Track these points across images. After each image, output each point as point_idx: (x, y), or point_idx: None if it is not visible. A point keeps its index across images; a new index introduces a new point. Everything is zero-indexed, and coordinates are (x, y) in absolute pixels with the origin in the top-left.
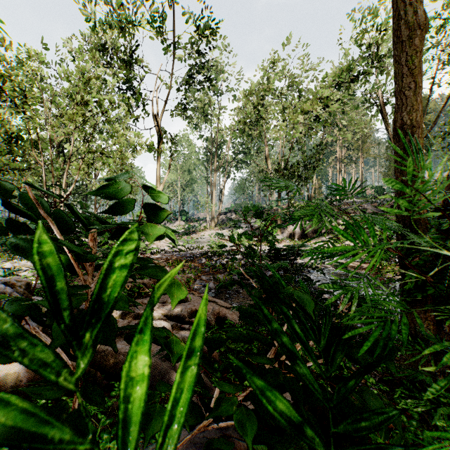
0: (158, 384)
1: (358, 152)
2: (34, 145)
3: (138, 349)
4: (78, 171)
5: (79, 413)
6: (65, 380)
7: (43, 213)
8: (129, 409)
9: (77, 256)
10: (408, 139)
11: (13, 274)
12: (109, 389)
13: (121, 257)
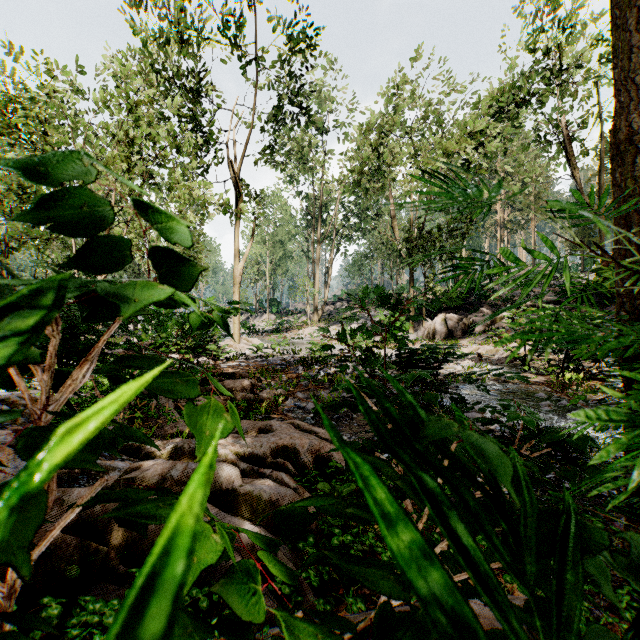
0: None
1: (529, 213)
2: None
3: None
4: None
5: None
6: None
7: None
8: None
9: None
10: None
11: (29, 387)
12: (129, 581)
13: None
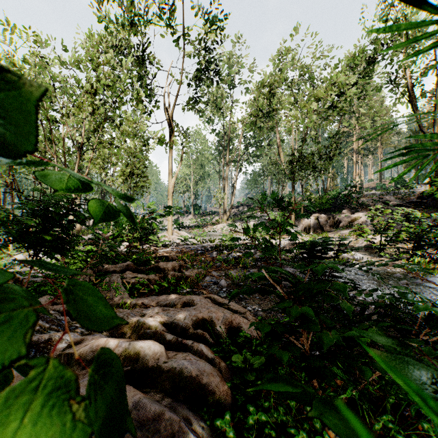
0: None
1: (377, 143)
2: (49, 139)
3: None
4: (89, 162)
5: None
6: None
7: None
8: None
9: None
10: None
11: (24, 266)
12: None
13: None
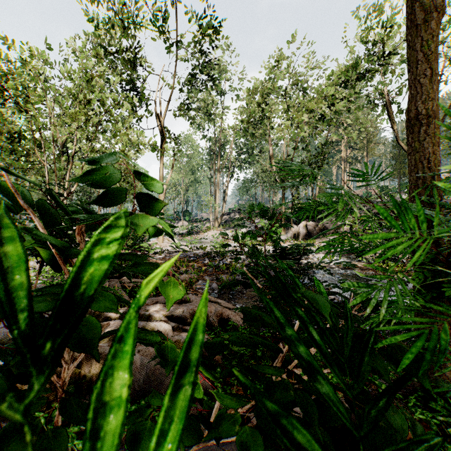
0: (151, 396)
1: (364, 152)
2: (37, 145)
3: (112, 364)
4: (81, 170)
5: (54, 433)
6: (8, 408)
7: (23, 203)
8: (95, 447)
9: (61, 251)
10: (424, 130)
11: None
12: None
13: (100, 249)
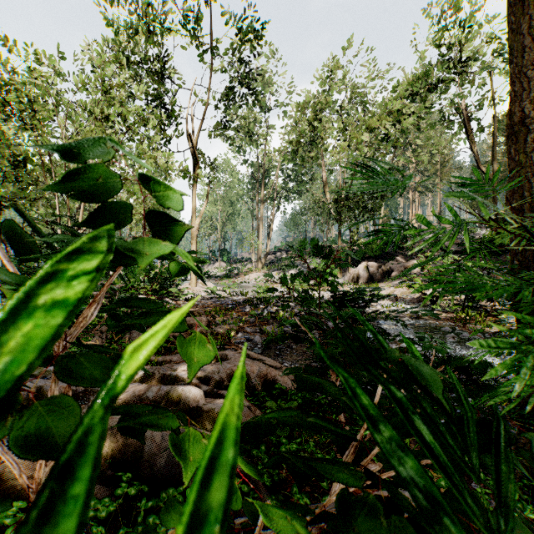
0: (165, 508)
1: (436, 179)
2: (46, 171)
3: (42, 530)
4: None
5: None
6: None
7: None
8: None
9: None
10: (531, 138)
11: None
12: (116, 483)
13: (57, 287)
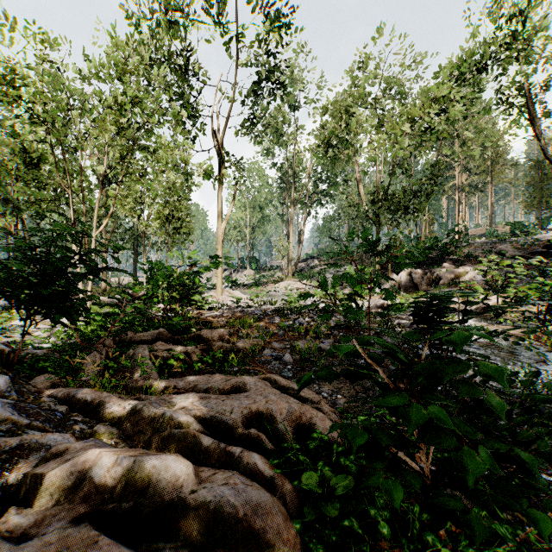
0: None
1: (487, 177)
2: (63, 171)
3: None
4: (114, 200)
5: None
6: None
7: None
8: None
9: None
10: None
11: (27, 333)
12: None
13: None
